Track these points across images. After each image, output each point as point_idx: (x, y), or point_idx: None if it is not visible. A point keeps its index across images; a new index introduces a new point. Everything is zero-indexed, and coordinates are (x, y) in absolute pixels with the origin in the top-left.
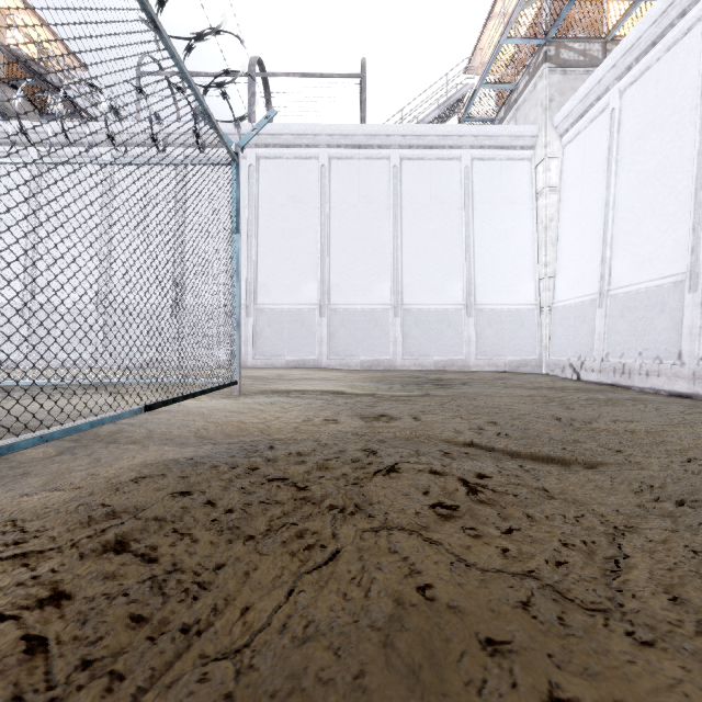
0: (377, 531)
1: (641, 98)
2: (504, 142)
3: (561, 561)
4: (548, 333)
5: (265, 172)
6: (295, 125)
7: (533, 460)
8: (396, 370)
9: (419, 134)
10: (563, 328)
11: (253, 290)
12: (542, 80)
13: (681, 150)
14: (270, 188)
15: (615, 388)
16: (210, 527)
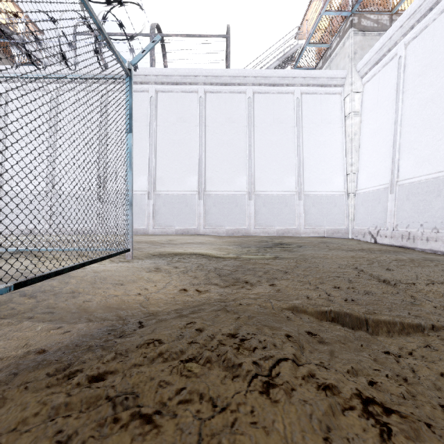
0: None
1: (421, 47)
2: (323, 81)
3: None
4: (353, 211)
5: (162, 101)
6: (182, 69)
7: (391, 330)
8: (250, 236)
9: (266, 76)
10: (364, 207)
11: (153, 181)
12: (349, 40)
13: None
14: (165, 112)
15: (404, 249)
16: None
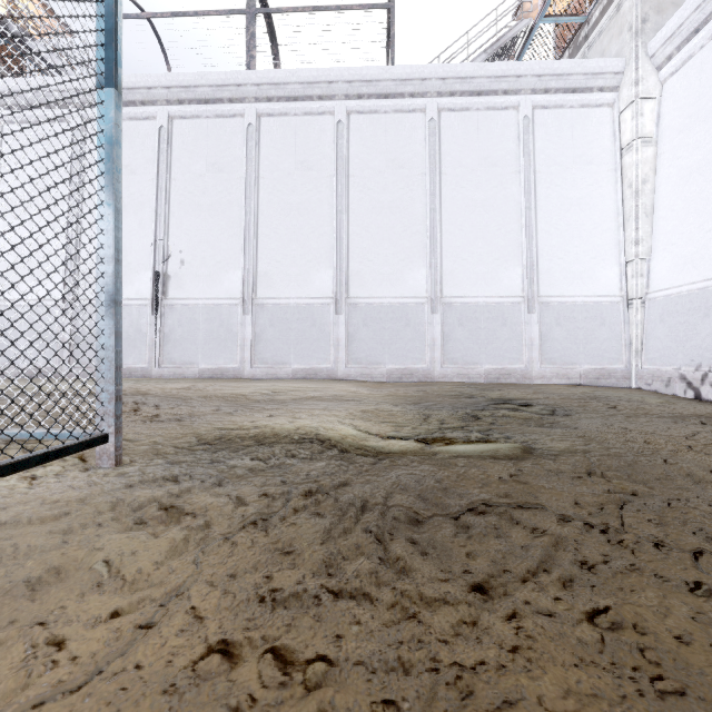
0: None
1: None
2: (576, 82)
3: None
4: (641, 334)
5: (268, 133)
6: (304, 71)
7: None
8: (434, 382)
9: (464, 76)
10: (666, 326)
11: (252, 280)
12: None
13: None
14: (273, 152)
15: None
16: None
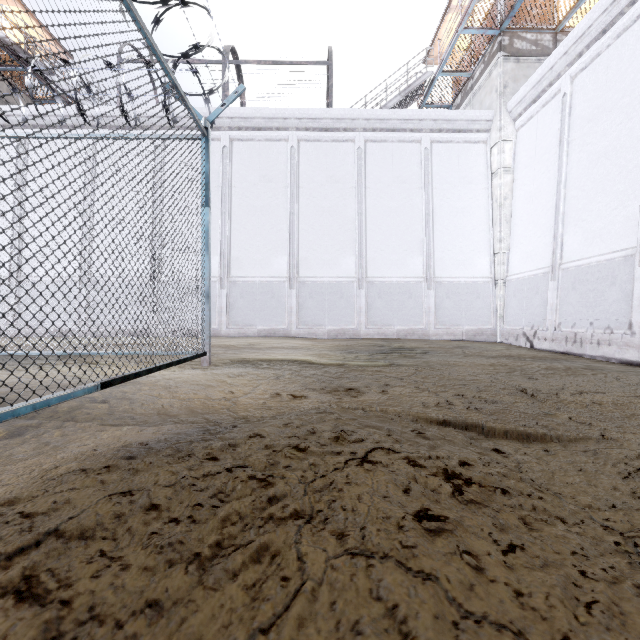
0: (353, 557)
1: (591, 83)
2: (461, 125)
3: (588, 600)
4: (503, 304)
5: (238, 153)
6: (266, 109)
7: (508, 437)
8: (361, 338)
9: (382, 118)
10: (516, 299)
11: (227, 263)
12: (497, 68)
13: (631, 131)
14: (242, 168)
15: (568, 356)
16: (147, 545)
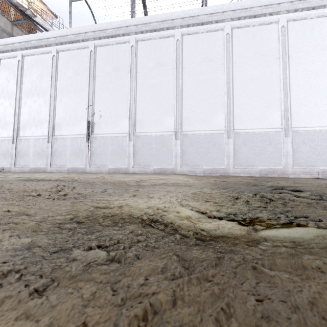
0: None
1: None
2: (315, 3)
3: None
4: None
5: (141, 49)
6: (159, 15)
7: None
8: (229, 176)
9: (246, 7)
10: None
11: (133, 124)
12: None
13: None
14: (144, 59)
15: None
16: None
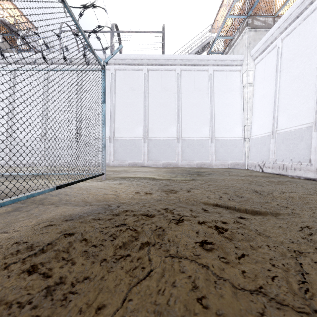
0: (173, 258)
1: (291, 42)
2: (228, 62)
3: (273, 276)
4: (248, 150)
5: (118, 76)
6: (132, 55)
7: (247, 212)
8: (178, 167)
9: (189, 59)
10: (255, 148)
11: (113, 130)
12: (245, 34)
13: (310, 66)
14: (121, 83)
15: (280, 176)
16: (82, 254)
